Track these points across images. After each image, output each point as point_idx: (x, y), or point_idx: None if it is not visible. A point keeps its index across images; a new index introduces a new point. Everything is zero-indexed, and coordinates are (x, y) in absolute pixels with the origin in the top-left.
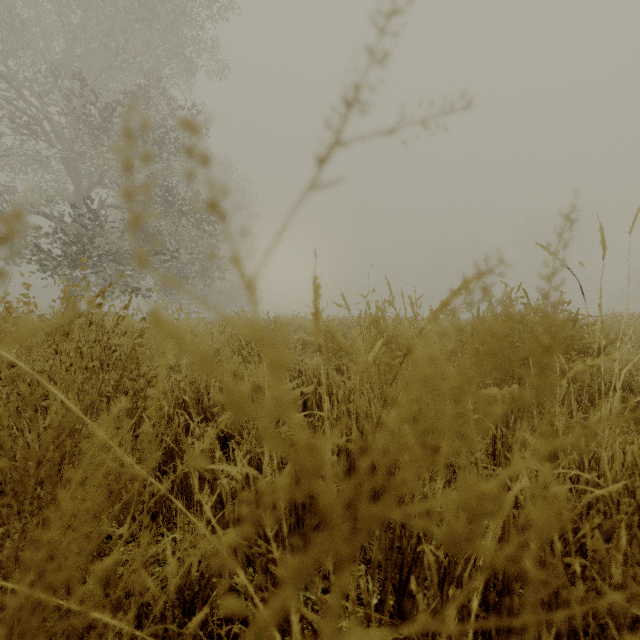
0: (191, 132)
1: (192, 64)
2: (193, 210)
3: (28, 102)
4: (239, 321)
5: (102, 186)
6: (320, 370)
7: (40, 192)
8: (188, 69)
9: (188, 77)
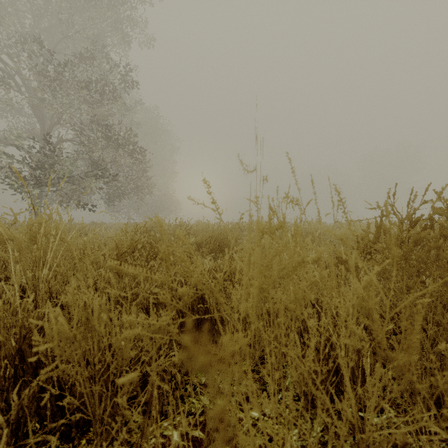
0: (125, 84)
1: (128, 37)
2: (127, 142)
3: (3, 62)
4: (152, 225)
5: (62, 126)
6: (156, 335)
7: (17, 130)
8: (124, 39)
9: (125, 46)
